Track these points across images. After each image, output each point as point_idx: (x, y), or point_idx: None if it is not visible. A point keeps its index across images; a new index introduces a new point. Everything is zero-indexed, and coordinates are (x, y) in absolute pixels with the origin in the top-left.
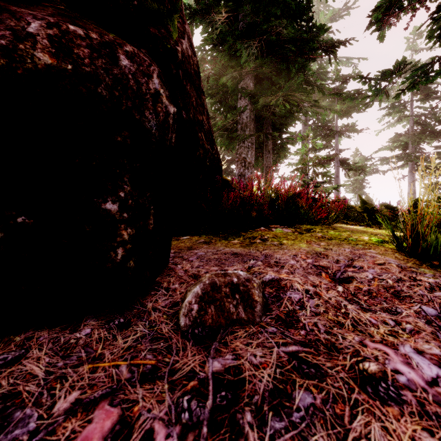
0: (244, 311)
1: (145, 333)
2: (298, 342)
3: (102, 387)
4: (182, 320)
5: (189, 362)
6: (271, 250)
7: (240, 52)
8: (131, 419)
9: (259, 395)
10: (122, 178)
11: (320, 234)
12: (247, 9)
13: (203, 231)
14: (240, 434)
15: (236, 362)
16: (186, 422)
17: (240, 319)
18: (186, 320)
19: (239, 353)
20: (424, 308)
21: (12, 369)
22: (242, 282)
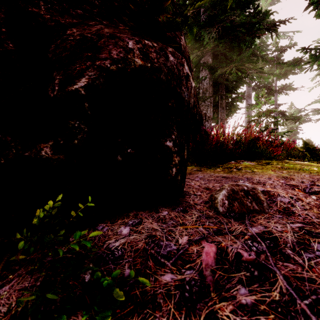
0: (256, 206)
1: (200, 214)
2: (300, 222)
3: (196, 235)
4: (220, 208)
5: (237, 228)
6: (249, 175)
7: (203, 37)
8: (224, 248)
9: (290, 244)
10: (172, 127)
11: (279, 165)
12: (207, 5)
13: (190, 164)
14: (289, 257)
15: (266, 229)
16: (256, 250)
17: (255, 210)
18: (223, 208)
19: (265, 225)
20: None
21: (141, 226)
22: (250, 189)
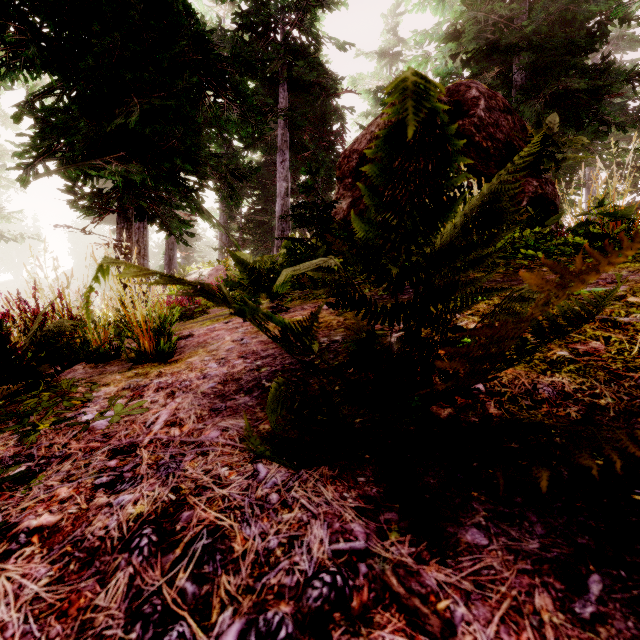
0: None
1: None
2: None
3: None
4: None
5: None
6: None
7: (522, 112)
8: None
9: None
10: None
11: None
12: (525, 62)
13: None
14: None
15: None
16: None
17: None
18: None
19: None
20: None
21: None
22: None
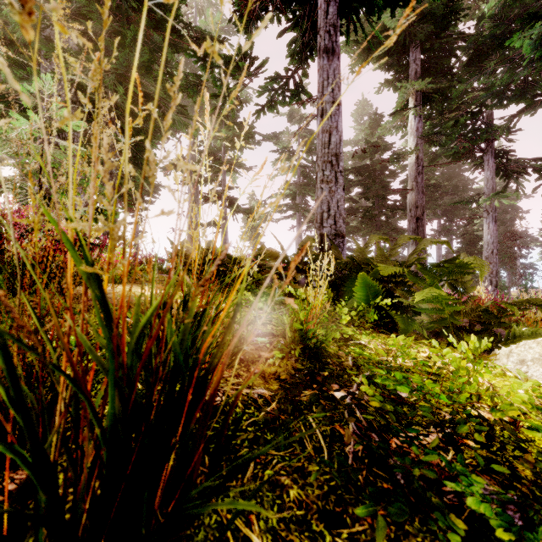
0: None
1: None
2: None
3: None
4: None
5: None
6: None
7: None
8: None
9: None
10: None
11: None
12: None
13: None
14: None
15: None
16: None
17: None
18: None
19: None
20: None
21: None
22: None
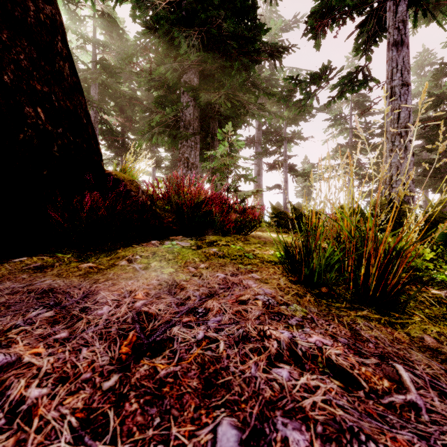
0: None
1: None
2: None
3: None
4: None
5: None
6: (115, 281)
7: (178, 40)
8: None
9: None
10: None
11: (214, 250)
12: None
13: (71, 247)
14: None
15: None
16: None
17: None
18: None
19: None
20: (220, 432)
21: None
22: None
